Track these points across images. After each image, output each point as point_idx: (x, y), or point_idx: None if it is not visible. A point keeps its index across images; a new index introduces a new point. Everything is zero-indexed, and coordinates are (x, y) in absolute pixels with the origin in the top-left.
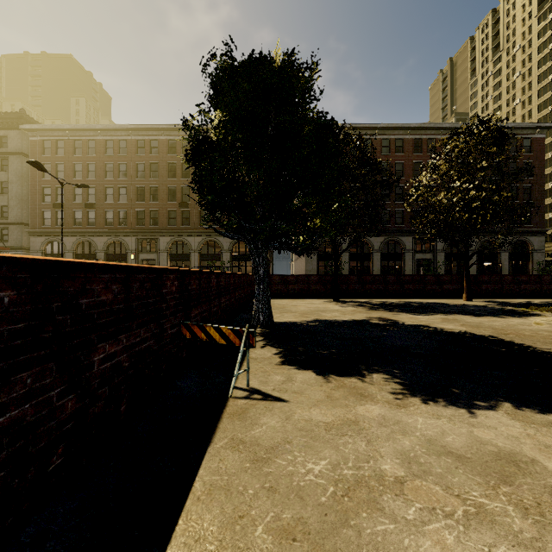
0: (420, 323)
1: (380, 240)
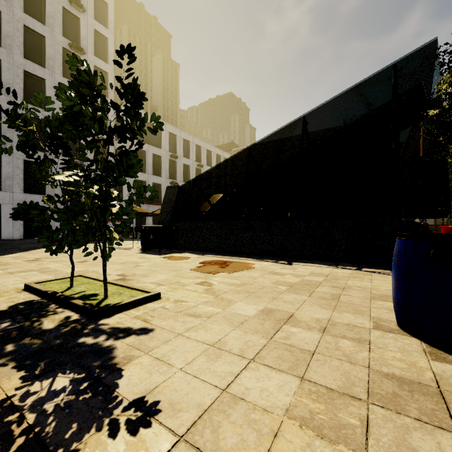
0: None
1: None
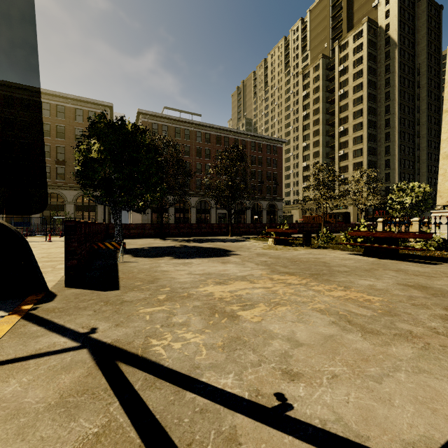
0: (197, 245)
1: (196, 199)
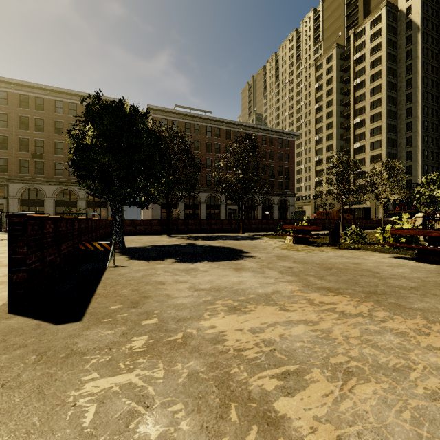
0: (205, 244)
1: (205, 195)
